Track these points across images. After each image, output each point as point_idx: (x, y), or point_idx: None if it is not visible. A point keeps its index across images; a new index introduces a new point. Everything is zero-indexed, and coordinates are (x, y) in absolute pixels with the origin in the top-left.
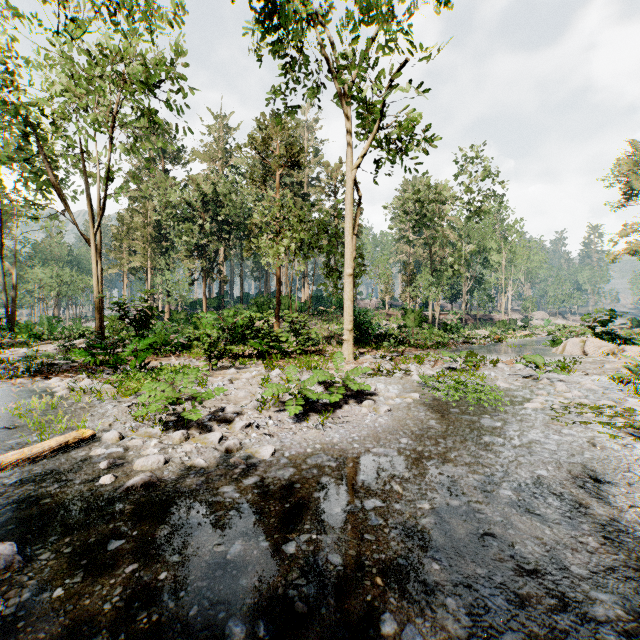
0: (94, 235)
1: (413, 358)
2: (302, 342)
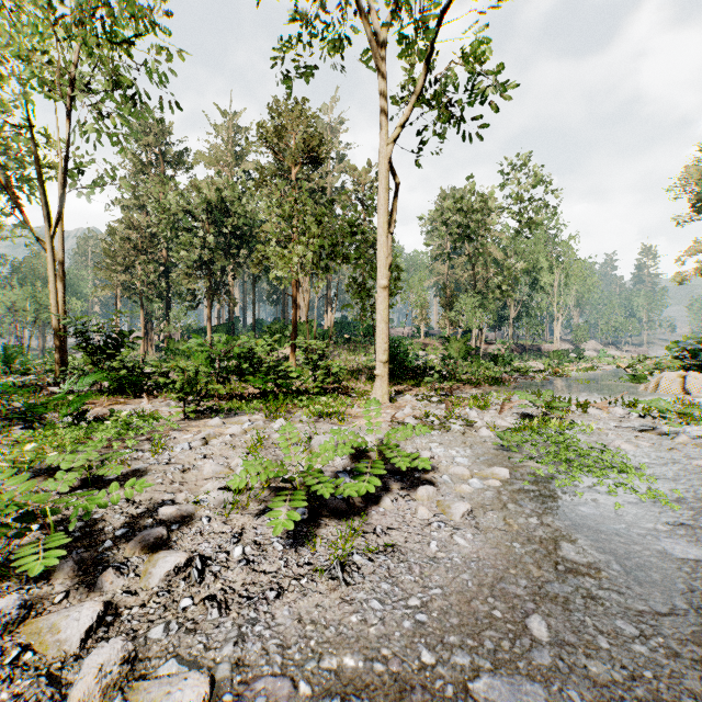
0: (51, 239)
1: (470, 400)
2: (320, 378)
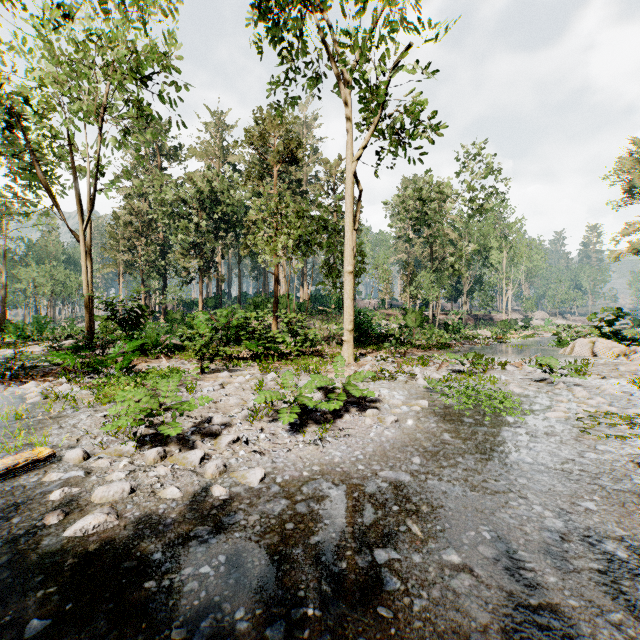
0: (83, 231)
1: (417, 360)
2: (300, 343)
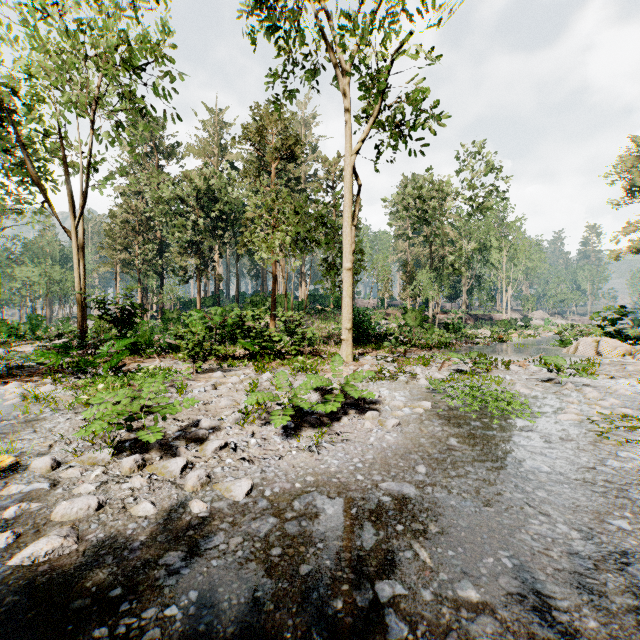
0: (75, 228)
1: (417, 359)
2: (297, 342)
